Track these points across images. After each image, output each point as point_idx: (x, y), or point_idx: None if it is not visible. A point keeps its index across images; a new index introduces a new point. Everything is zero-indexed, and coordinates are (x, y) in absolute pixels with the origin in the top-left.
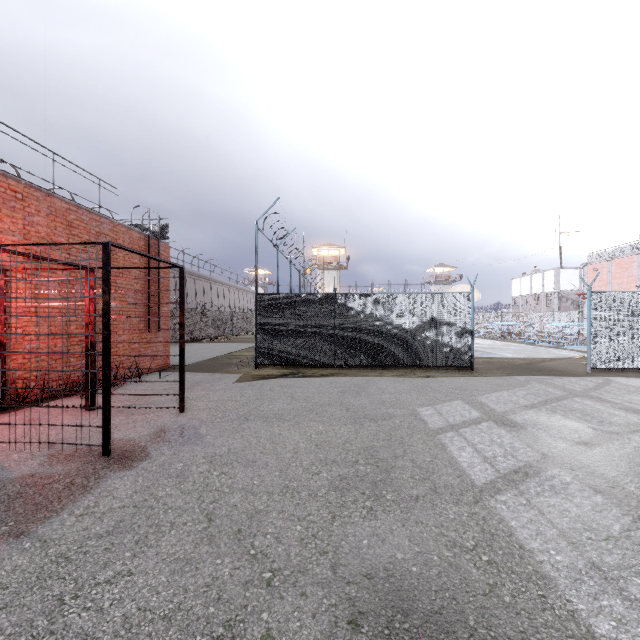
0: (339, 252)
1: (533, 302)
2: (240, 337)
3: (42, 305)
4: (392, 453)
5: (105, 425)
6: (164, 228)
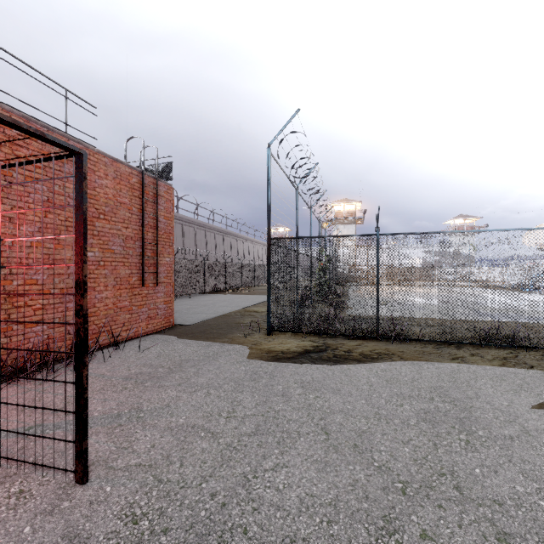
0: (355, 207)
1: None
2: (261, 288)
3: None
4: None
5: None
6: (167, 167)
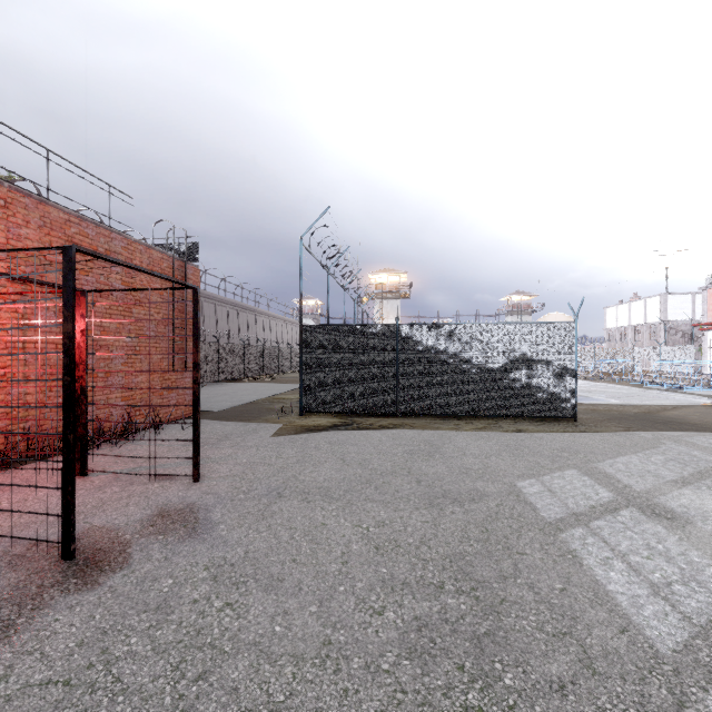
0: (400, 279)
1: (633, 335)
2: (287, 376)
3: (32, 339)
4: (496, 569)
5: (66, 514)
6: (193, 248)
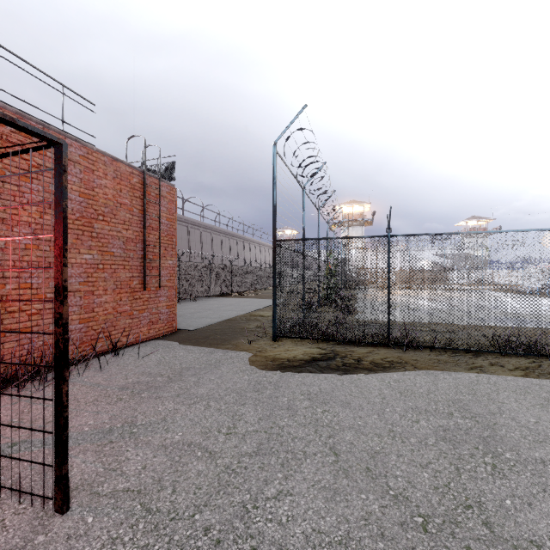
0: (364, 208)
1: None
2: (268, 291)
3: None
4: None
5: None
6: (170, 167)
